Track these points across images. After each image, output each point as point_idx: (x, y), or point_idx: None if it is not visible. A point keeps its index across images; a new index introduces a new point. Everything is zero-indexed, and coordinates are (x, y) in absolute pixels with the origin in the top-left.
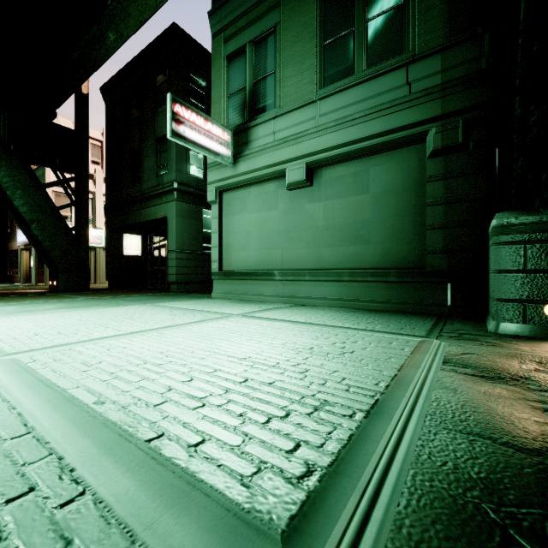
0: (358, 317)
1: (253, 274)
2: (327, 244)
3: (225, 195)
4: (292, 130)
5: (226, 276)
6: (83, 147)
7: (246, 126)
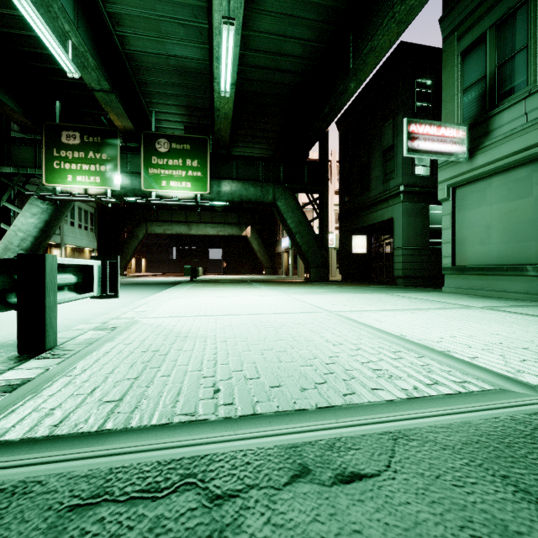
0: None
1: (494, 269)
2: None
3: (458, 191)
4: None
5: (460, 271)
6: (325, 173)
7: (485, 116)
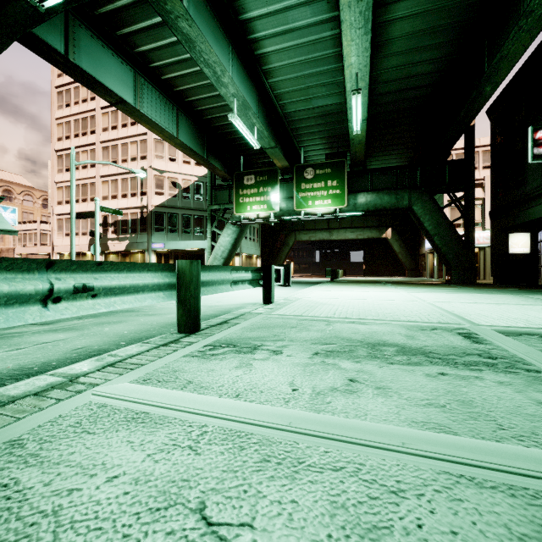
0: None
1: None
2: None
3: None
4: None
5: None
6: (470, 169)
7: None
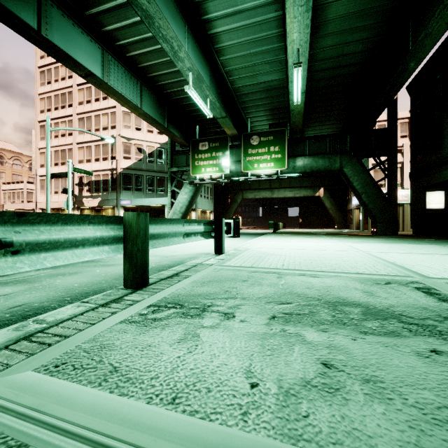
0: None
1: None
2: None
3: None
4: None
5: None
6: (393, 137)
7: None
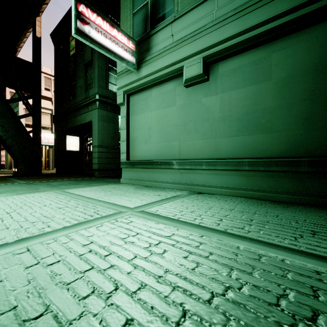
0: (278, 216)
1: (153, 163)
2: (224, 134)
3: (131, 98)
4: (189, 29)
5: (132, 165)
6: (37, 74)
7: (147, 35)
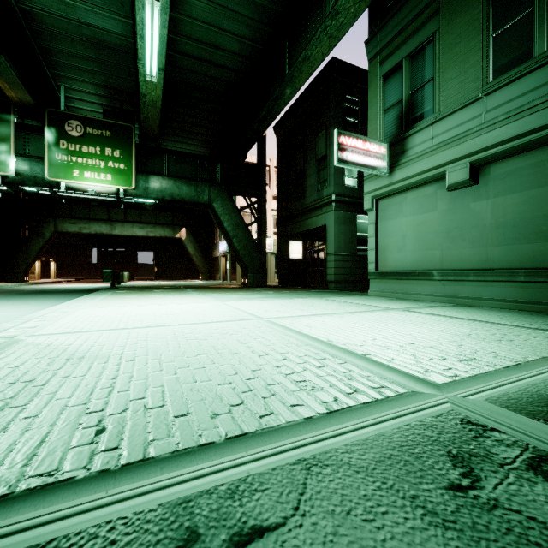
0: (533, 318)
1: (409, 274)
2: (496, 243)
3: (381, 202)
4: (453, 132)
5: (382, 276)
6: (262, 177)
7: (402, 136)
